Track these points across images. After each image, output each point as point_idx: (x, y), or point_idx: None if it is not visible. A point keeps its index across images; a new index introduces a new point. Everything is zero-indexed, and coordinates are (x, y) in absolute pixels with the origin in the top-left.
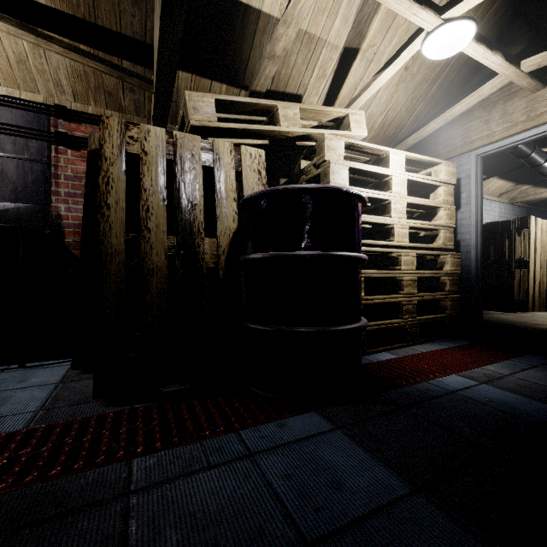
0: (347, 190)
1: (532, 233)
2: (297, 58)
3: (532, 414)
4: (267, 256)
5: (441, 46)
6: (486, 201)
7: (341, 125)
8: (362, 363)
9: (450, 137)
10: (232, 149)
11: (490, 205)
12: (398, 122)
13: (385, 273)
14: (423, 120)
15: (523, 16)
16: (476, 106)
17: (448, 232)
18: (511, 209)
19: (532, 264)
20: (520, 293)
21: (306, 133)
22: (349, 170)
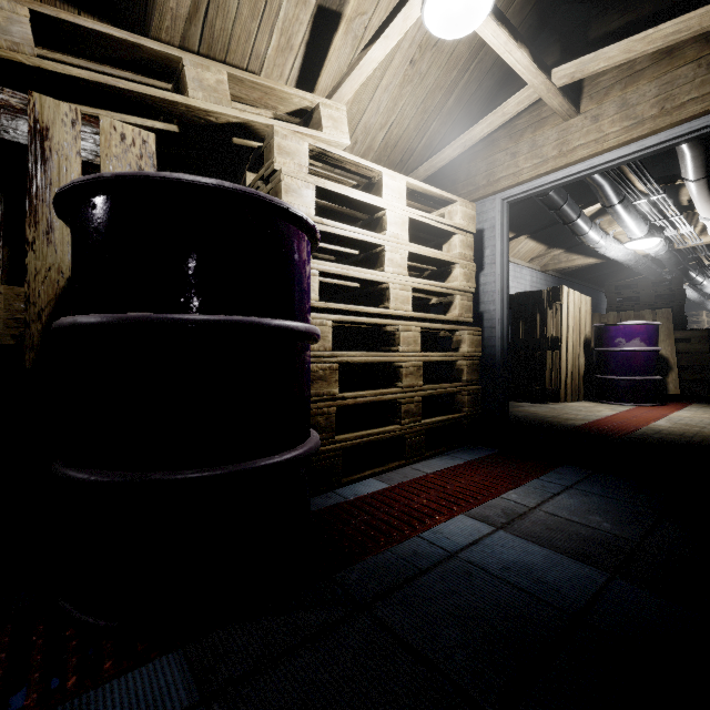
0: (258, 195)
1: (565, 307)
2: (241, 5)
3: (564, 593)
4: (82, 322)
5: (448, 12)
6: (517, 266)
7: (310, 122)
8: (329, 505)
9: (472, 173)
10: (76, 119)
11: (520, 272)
12: (406, 144)
13: (373, 356)
14: (439, 147)
15: (554, 19)
16: (502, 133)
17: (466, 298)
18: (543, 279)
19: (565, 344)
20: (552, 380)
21: (243, 121)
22: (320, 193)
